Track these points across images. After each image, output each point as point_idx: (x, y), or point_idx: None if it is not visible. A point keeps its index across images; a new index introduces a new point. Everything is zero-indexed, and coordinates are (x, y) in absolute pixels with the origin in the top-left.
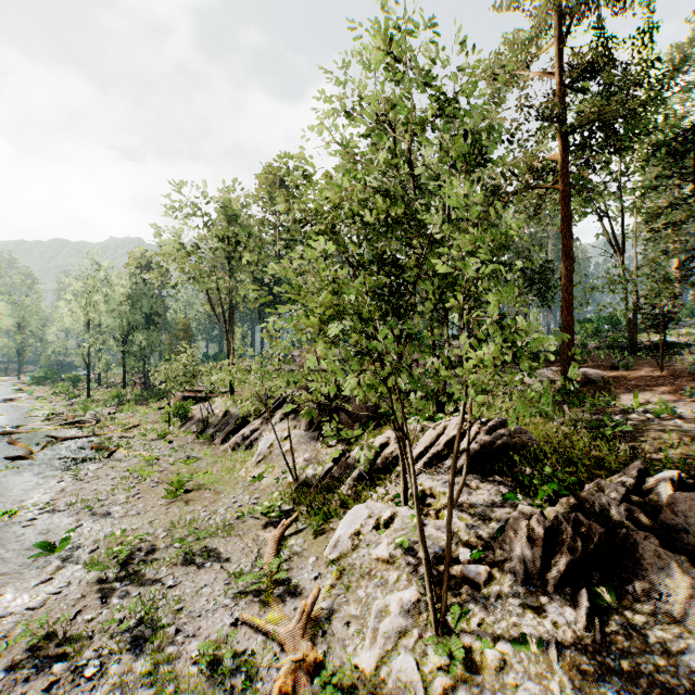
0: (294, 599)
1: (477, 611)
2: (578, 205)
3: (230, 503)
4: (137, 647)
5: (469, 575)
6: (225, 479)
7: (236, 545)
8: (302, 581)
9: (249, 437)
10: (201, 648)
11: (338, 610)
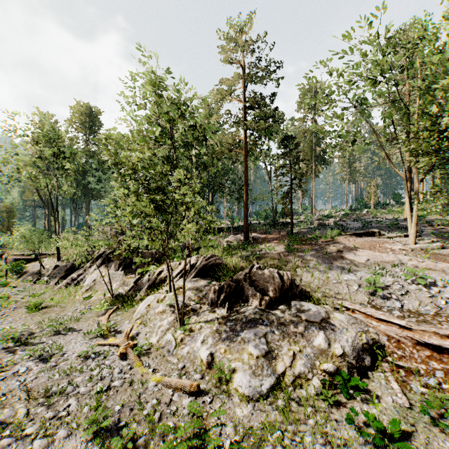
0: (121, 334)
1: (195, 317)
2: (253, 159)
3: (74, 310)
4: (44, 362)
5: (193, 308)
6: (65, 301)
7: (83, 324)
8: (123, 329)
9: (76, 279)
10: (80, 352)
11: (141, 332)
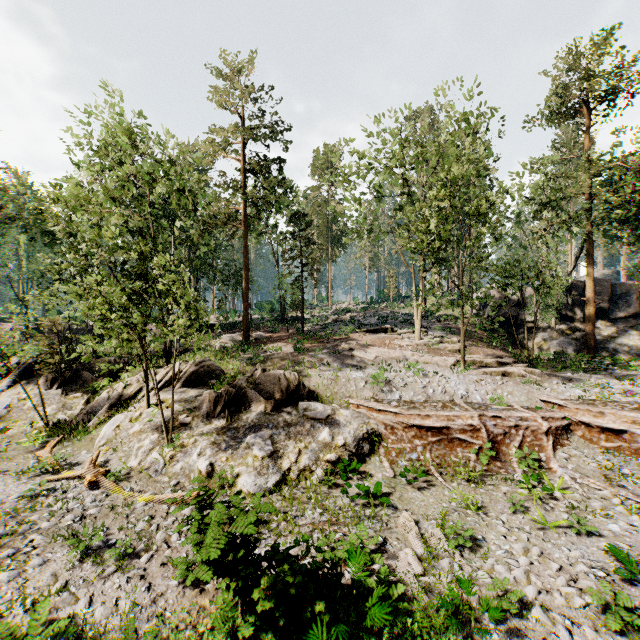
0: (80, 466)
1: (186, 432)
2: (255, 236)
3: None
4: None
5: (183, 421)
6: None
7: (10, 465)
8: (81, 460)
9: None
10: (26, 491)
11: (112, 459)
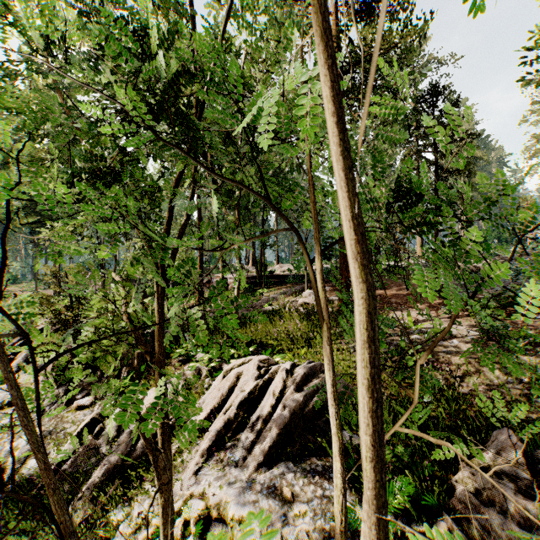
0: None
1: None
2: None
3: None
4: None
5: None
6: None
7: None
8: None
9: None
10: None
11: None
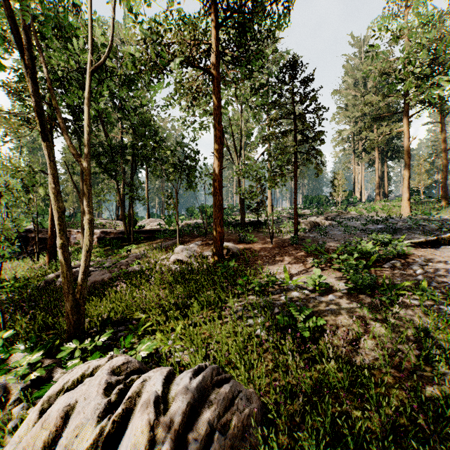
0: None
1: None
2: None
3: None
4: None
5: None
6: None
7: None
8: None
9: None
10: None
11: None
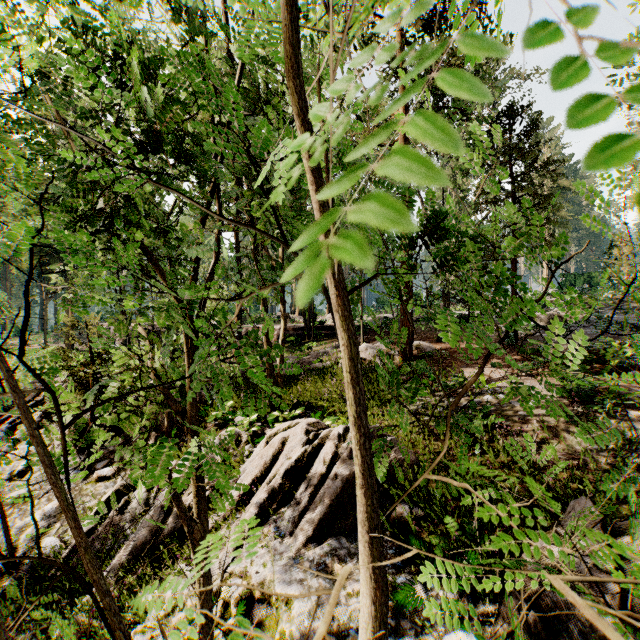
0: None
1: None
2: None
3: None
4: None
5: None
6: None
7: None
8: None
9: None
10: None
11: None
